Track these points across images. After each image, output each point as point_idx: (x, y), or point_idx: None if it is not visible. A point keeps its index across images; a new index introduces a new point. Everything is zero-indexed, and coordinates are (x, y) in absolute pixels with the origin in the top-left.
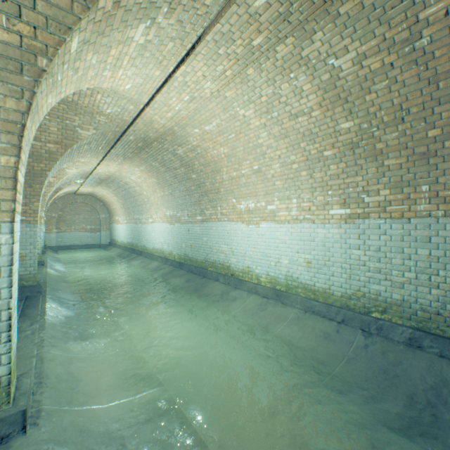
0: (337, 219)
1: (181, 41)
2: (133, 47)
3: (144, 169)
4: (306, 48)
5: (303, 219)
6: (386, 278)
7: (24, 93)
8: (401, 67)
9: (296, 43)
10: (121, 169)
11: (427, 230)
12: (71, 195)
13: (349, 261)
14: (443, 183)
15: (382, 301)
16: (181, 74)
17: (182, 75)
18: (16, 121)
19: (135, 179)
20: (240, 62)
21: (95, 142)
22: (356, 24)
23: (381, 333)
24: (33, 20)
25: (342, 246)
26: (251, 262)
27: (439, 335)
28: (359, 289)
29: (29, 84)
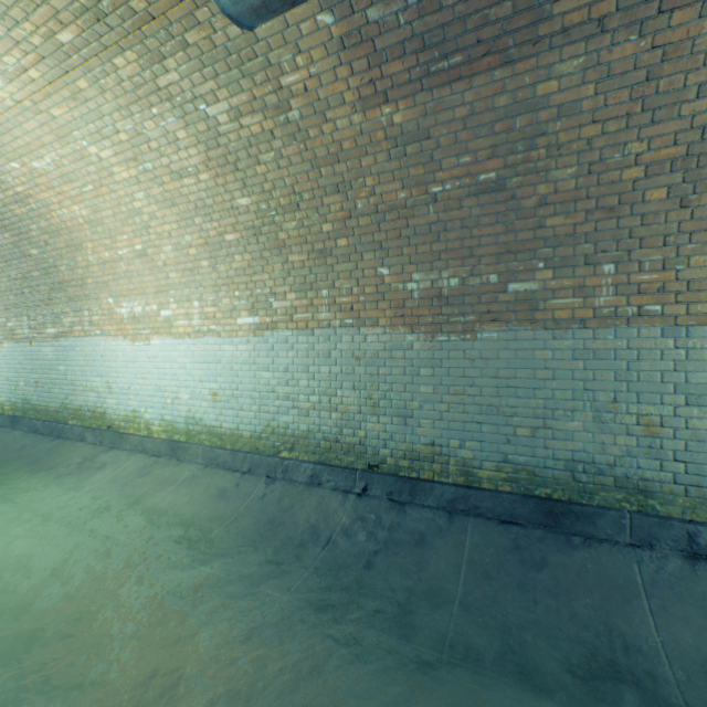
0: (247, 331)
1: None
2: None
3: None
4: (162, 77)
5: (208, 332)
6: (294, 405)
7: None
8: (283, 139)
9: (143, 64)
10: None
11: (329, 344)
12: None
13: (259, 387)
14: (339, 288)
15: (291, 435)
16: None
17: None
18: None
19: None
20: (49, 61)
21: None
22: (216, 65)
23: (287, 476)
24: None
25: (251, 368)
26: (139, 402)
27: (337, 465)
28: (269, 424)
29: None
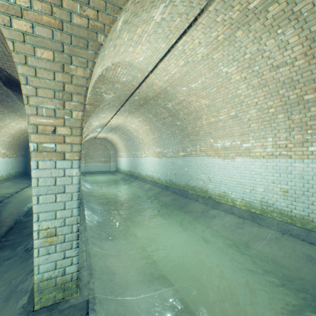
0: None
1: (186, 16)
2: (152, 25)
3: (141, 120)
4: (300, 3)
5: (279, 155)
6: None
7: (88, 63)
8: None
9: (289, 0)
10: (126, 120)
11: None
12: (92, 139)
13: None
14: None
15: None
16: (182, 44)
17: (182, 44)
18: (82, 85)
19: (134, 127)
20: (232, 26)
21: (113, 102)
22: None
23: None
24: (96, 5)
25: None
26: (226, 188)
27: None
28: None
29: (92, 56)
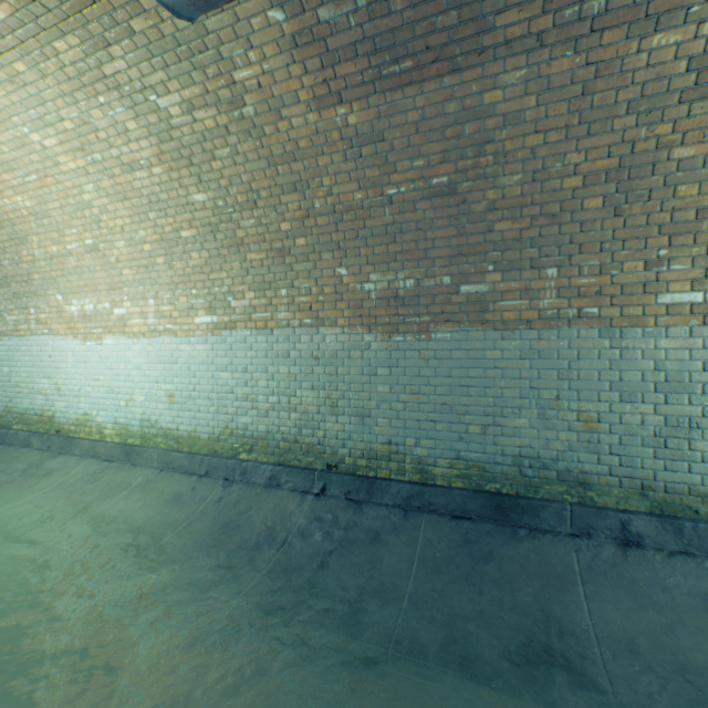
0: (204, 331)
1: None
2: None
3: None
4: (108, 64)
5: (164, 331)
6: (254, 406)
7: None
8: (238, 135)
9: (87, 49)
10: None
11: (288, 344)
12: None
13: (217, 388)
14: (298, 288)
15: (250, 436)
16: None
17: None
18: None
19: None
20: None
21: None
22: (165, 55)
23: (246, 478)
24: None
25: (209, 368)
26: (91, 405)
27: (297, 466)
28: (228, 425)
29: None
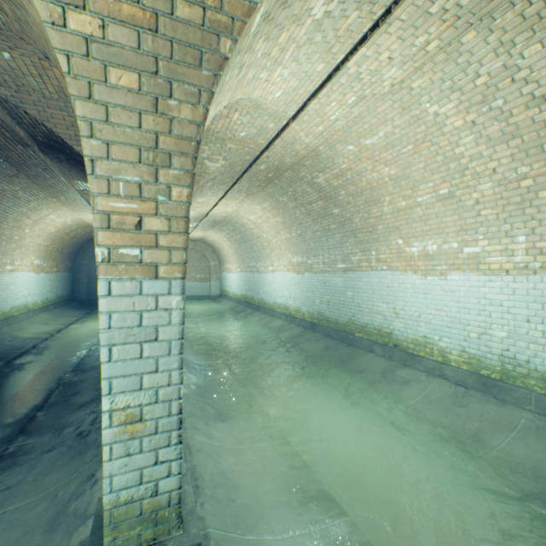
0: None
1: (370, 7)
2: (306, 27)
3: (267, 207)
4: None
5: (540, 268)
6: None
7: (200, 95)
8: None
9: None
10: (240, 208)
11: None
12: None
13: None
14: None
15: None
16: (356, 62)
17: (356, 63)
18: (190, 138)
19: (254, 220)
20: (459, 21)
21: (220, 176)
22: None
23: None
24: None
25: None
26: (430, 330)
27: None
28: None
29: (208, 81)
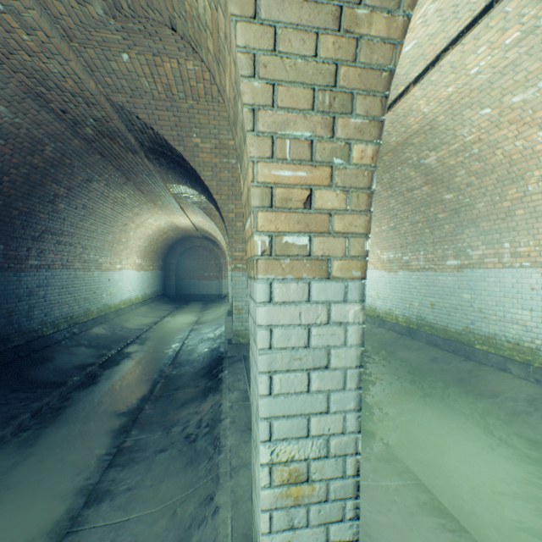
0: None
1: None
2: None
3: None
4: None
5: None
6: None
7: None
8: None
9: None
10: None
11: None
12: None
13: None
14: None
15: None
16: None
17: None
18: (379, 66)
19: None
20: None
21: None
22: None
23: None
24: None
25: None
26: None
27: None
28: None
29: None
